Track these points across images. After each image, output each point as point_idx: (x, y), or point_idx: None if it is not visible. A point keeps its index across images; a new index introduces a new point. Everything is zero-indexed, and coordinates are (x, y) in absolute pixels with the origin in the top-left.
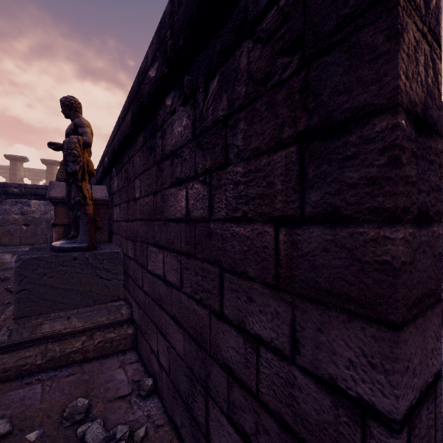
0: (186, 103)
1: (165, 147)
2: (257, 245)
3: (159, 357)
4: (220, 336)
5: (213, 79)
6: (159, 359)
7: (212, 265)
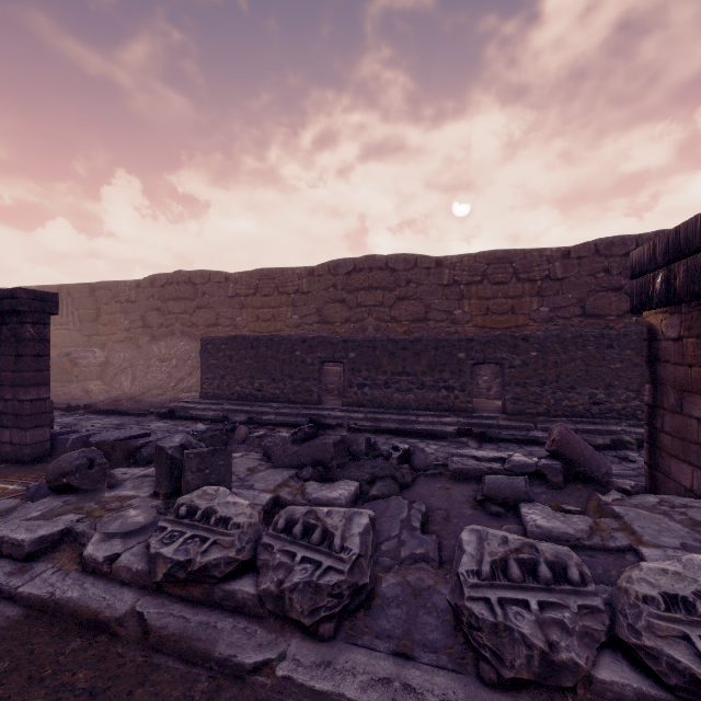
0: None
1: None
2: (8, 377)
3: None
4: None
5: None
6: None
7: None
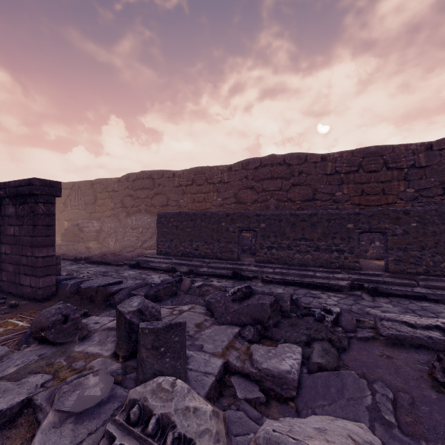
0: (14, 206)
1: (6, 213)
2: (28, 240)
3: (3, 279)
4: (22, 259)
5: (21, 206)
6: (3, 280)
7: (21, 245)
